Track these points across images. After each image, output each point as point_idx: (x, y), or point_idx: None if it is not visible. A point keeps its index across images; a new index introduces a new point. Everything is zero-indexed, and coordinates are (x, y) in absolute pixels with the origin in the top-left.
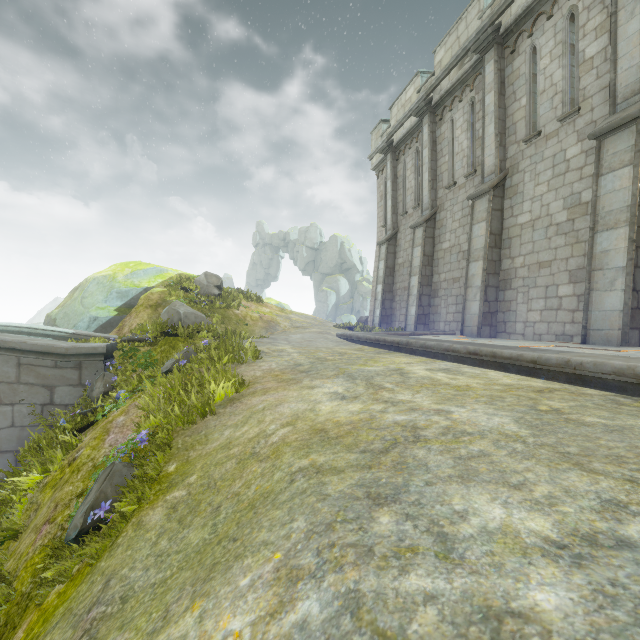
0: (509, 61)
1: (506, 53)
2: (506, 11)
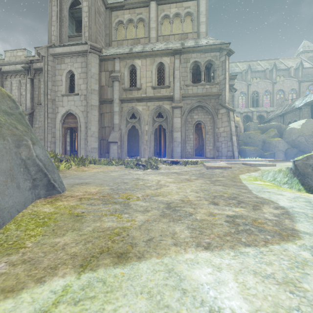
0: (5, 80)
1: (4, 77)
2: (3, 66)
